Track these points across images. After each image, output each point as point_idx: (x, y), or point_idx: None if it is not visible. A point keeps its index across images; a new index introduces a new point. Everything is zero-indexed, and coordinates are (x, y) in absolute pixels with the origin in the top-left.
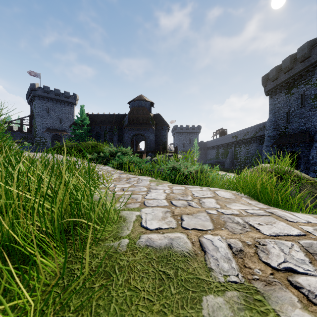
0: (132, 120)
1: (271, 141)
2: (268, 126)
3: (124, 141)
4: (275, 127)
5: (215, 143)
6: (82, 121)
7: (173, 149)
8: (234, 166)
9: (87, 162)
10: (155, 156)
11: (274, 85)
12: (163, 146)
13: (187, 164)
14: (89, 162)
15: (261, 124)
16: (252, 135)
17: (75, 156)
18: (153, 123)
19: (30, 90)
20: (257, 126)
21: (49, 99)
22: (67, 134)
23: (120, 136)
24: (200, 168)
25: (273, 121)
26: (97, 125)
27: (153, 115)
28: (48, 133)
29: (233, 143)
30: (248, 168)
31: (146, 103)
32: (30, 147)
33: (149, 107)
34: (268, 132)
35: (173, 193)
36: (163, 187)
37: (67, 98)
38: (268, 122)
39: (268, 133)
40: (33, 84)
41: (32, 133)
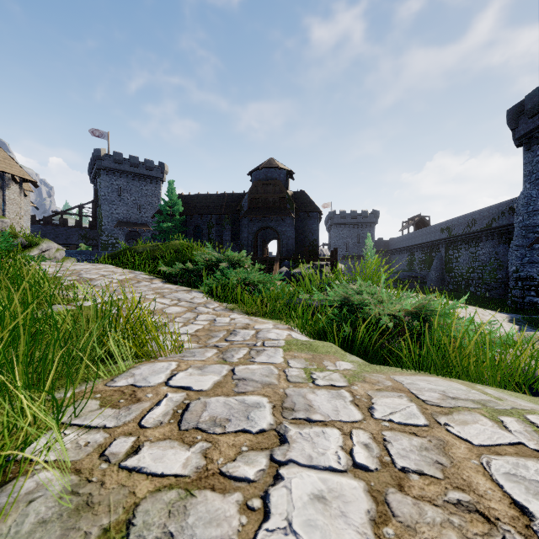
0: (255, 203)
1: (529, 237)
2: (521, 207)
3: (242, 240)
4: (537, 207)
5: (407, 243)
6: (172, 207)
7: (328, 253)
8: (445, 285)
9: (159, 282)
10: (296, 267)
11: (536, 125)
12: (310, 249)
13: (376, 291)
14: (164, 281)
15: (504, 203)
16: (484, 226)
17: (143, 270)
18: (293, 208)
19: (93, 160)
20: (494, 208)
21: (122, 173)
22: (149, 231)
23: (234, 232)
24: (418, 306)
25: (533, 196)
26: (197, 214)
27: (292, 193)
28: (121, 230)
29: (442, 242)
30: (474, 289)
31: (281, 172)
32: (89, 252)
33: (285, 179)
34: (522, 218)
35: (400, 481)
36: (336, 405)
37: (149, 171)
38: (522, 199)
39: (521, 222)
40: (97, 151)
41: (97, 229)
